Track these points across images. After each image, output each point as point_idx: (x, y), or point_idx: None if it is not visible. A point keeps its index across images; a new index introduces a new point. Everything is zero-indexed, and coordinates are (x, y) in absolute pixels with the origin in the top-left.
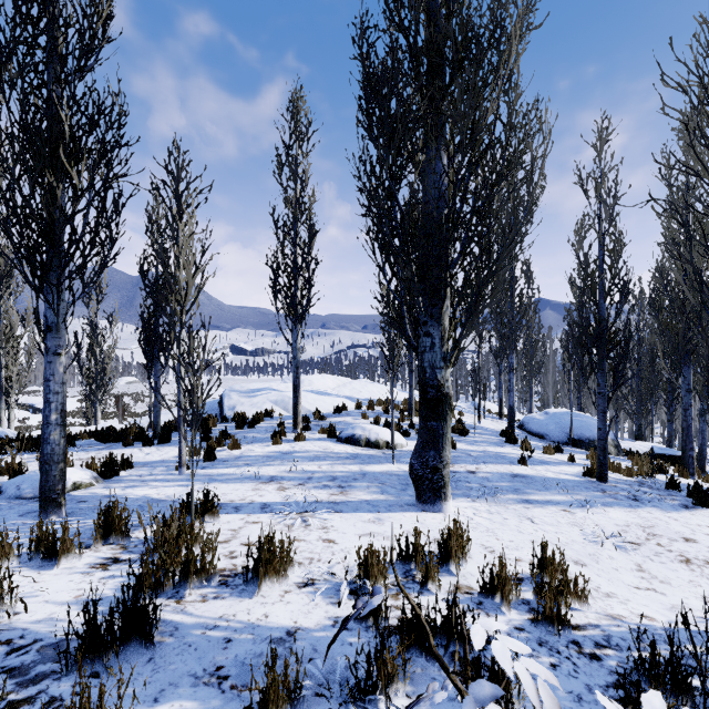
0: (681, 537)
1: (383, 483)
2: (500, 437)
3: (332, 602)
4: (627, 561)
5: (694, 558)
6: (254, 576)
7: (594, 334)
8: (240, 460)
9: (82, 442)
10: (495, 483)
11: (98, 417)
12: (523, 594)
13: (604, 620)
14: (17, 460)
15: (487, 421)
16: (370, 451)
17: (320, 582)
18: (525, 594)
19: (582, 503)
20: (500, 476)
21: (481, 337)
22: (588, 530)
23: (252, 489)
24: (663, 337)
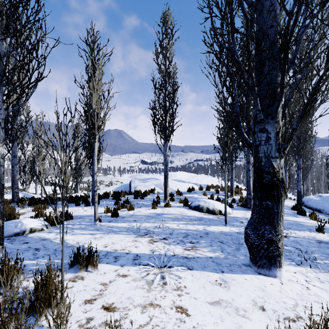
0: None
1: (221, 241)
2: (291, 210)
3: None
4: None
5: None
6: None
7: None
8: (132, 217)
9: (60, 202)
10: (307, 247)
11: (78, 190)
12: None
13: None
14: (21, 211)
15: None
16: (209, 216)
17: None
18: None
19: None
20: (307, 241)
21: None
22: None
23: (132, 240)
24: None
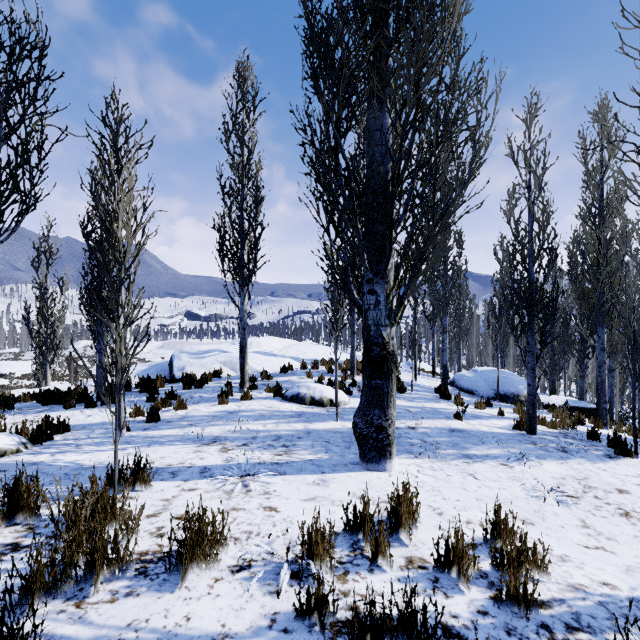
0: (615, 489)
1: (328, 441)
2: (434, 393)
3: (270, 590)
4: (571, 516)
5: (632, 511)
6: (178, 563)
7: (525, 295)
8: (185, 420)
9: (22, 405)
10: (435, 438)
11: (48, 379)
12: (479, 564)
13: (567, 593)
14: None
15: (422, 379)
16: (315, 409)
17: (258, 563)
18: (481, 564)
19: (517, 456)
20: (438, 431)
21: (417, 301)
22: (528, 484)
23: (193, 451)
24: (580, 301)
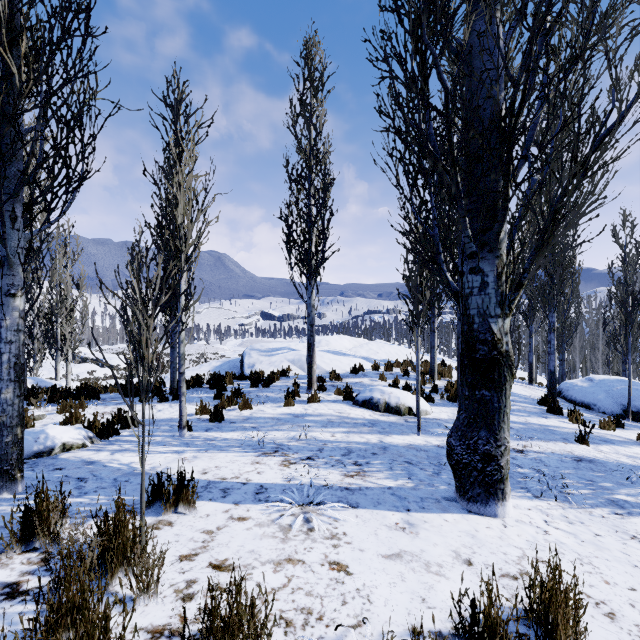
0: None
1: (409, 462)
2: (538, 405)
3: None
4: None
5: None
6: None
7: None
8: (248, 422)
9: (108, 395)
10: (556, 469)
11: (139, 371)
12: None
13: None
14: (36, 412)
15: (518, 386)
16: (390, 417)
17: None
18: None
19: None
20: (558, 459)
21: None
22: None
23: (251, 461)
24: None
